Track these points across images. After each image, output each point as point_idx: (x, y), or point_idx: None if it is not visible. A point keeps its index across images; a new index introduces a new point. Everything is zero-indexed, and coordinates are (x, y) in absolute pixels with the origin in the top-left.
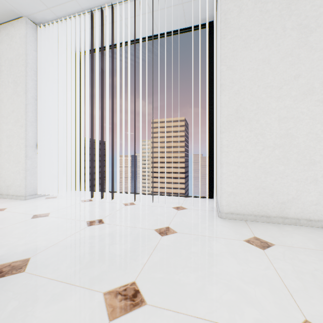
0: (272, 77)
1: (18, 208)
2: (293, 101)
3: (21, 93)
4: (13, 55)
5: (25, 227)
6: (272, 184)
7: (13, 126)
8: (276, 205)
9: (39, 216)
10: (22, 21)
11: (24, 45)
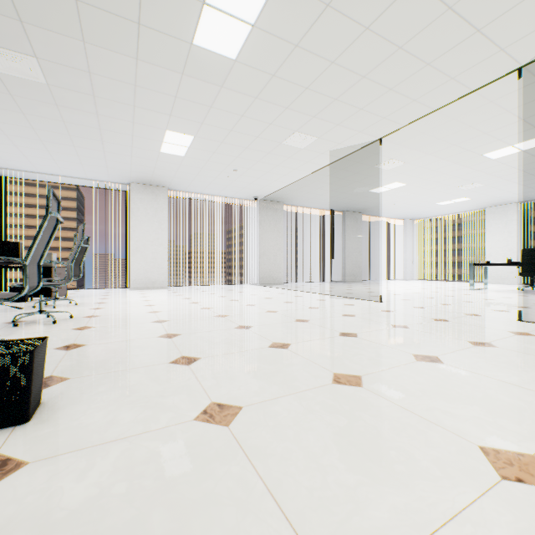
0: (150, 237)
1: None
2: (157, 247)
3: None
4: None
5: None
6: (150, 276)
7: None
8: (152, 283)
9: None
10: None
11: None
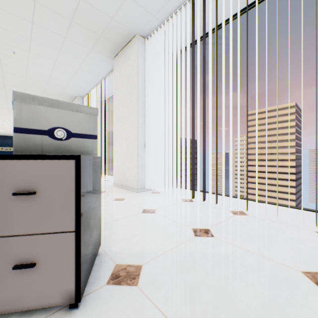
0: None
1: (132, 200)
2: None
3: (134, 101)
4: (129, 71)
5: (137, 222)
6: None
7: (129, 130)
8: None
9: (147, 212)
10: (135, 40)
11: (136, 59)
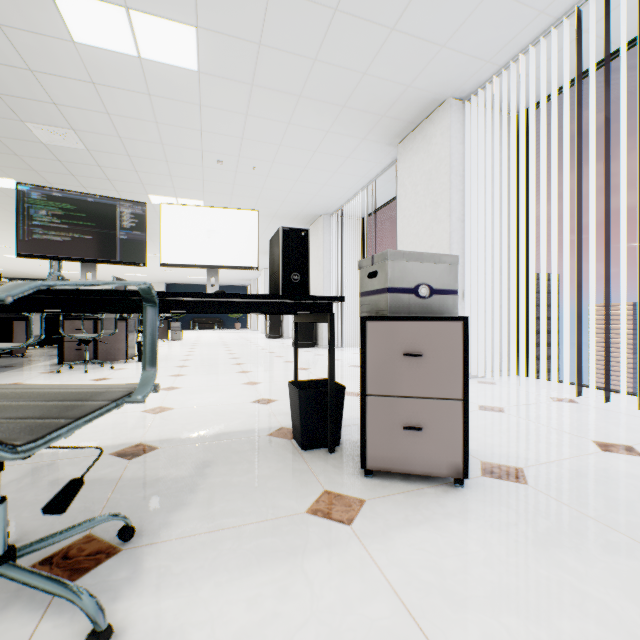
0: None
1: None
2: None
3: (442, 217)
4: (431, 165)
5: (480, 421)
6: None
7: None
8: None
9: (488, 409)
10: (445, 108)
11: (447, 142)
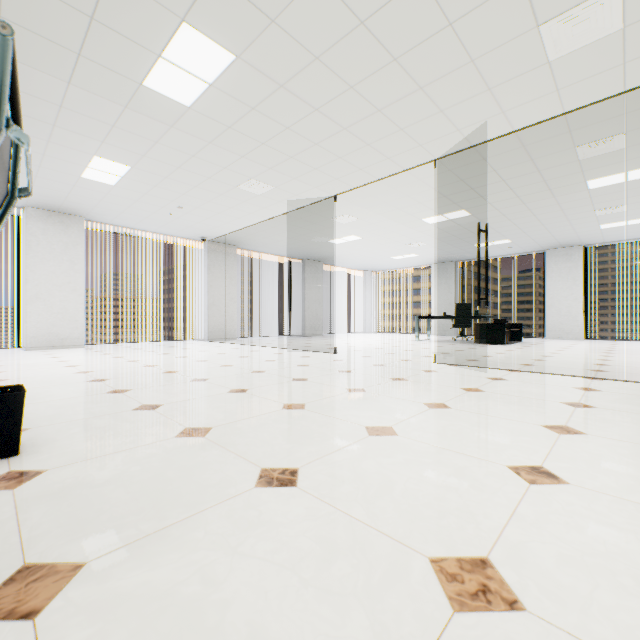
0: (58, 281)
1: None
2: (68, 293)
3: None
4: None
5: None
6: (58, 331)
7: None
8: (60, 341)
9: None
10: None
11: None
